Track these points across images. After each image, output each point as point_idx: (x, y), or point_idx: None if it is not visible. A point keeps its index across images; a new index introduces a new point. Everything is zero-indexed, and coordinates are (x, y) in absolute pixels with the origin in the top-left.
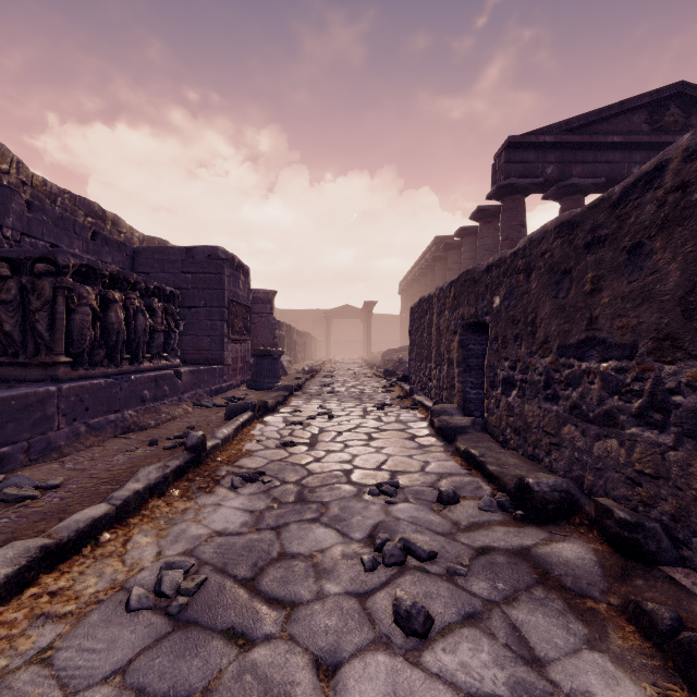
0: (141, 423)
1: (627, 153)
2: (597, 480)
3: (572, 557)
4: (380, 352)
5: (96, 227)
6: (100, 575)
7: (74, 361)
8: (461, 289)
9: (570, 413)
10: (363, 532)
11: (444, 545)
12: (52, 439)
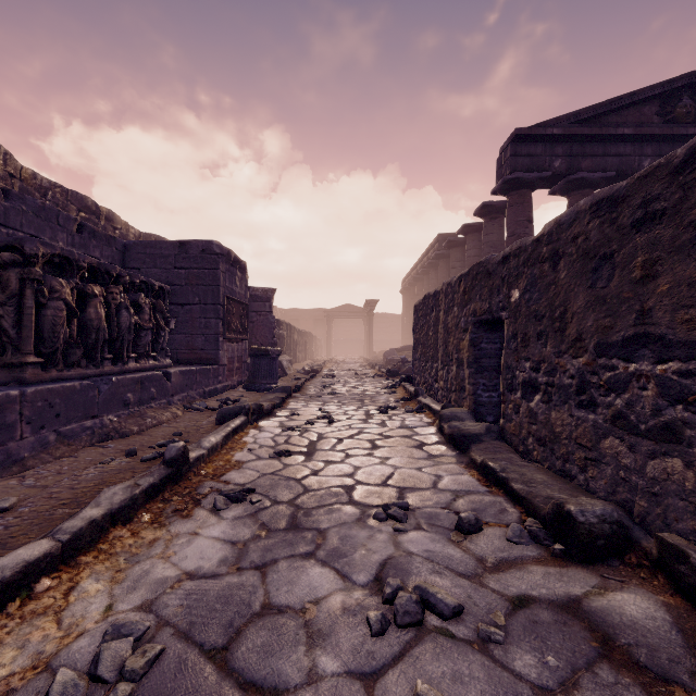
0: (122, 429)
1: (638, 145)
2: (652, 507)
3: (638, 615)
4: (382, 351)
5: (89, 222)
6: (23, 645)
7: (46, 361)
8: (472, 283)
9: (612, 423)
10: (368, 572)
11: (470, 593)
12: (13, 450)
